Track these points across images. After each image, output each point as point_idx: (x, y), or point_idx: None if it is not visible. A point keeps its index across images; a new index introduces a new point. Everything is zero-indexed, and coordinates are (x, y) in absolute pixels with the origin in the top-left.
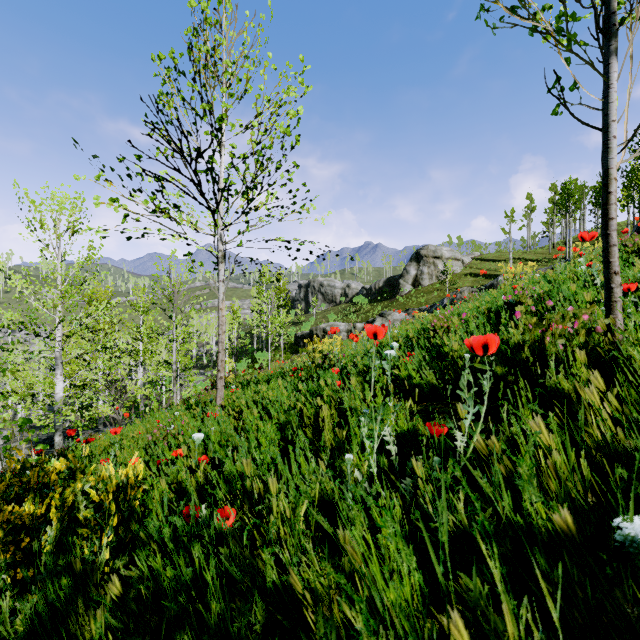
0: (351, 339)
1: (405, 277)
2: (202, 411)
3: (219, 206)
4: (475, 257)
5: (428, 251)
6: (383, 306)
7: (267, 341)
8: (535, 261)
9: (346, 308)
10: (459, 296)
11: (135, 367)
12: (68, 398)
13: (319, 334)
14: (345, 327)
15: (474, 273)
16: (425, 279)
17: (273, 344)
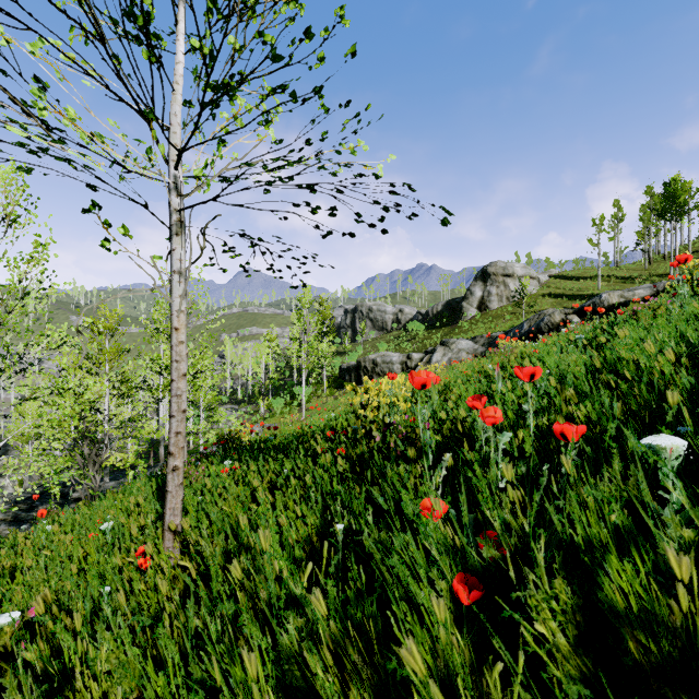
0: (406, 372)
1: (469, 299)
2: (159, 517)
3: (172, 120)
4: (553, 275)
5: (497, 268)
6: (443, 333)
7: (309, 373)
8: (629, 278)
9: (399, 336)
10: (547, 319)
11: (155, 404)
12: (72, 442)
13: (368, 366)
14: (399, 358)
15: (553, 293)
16: (493, 301)
17: (308, 382)
